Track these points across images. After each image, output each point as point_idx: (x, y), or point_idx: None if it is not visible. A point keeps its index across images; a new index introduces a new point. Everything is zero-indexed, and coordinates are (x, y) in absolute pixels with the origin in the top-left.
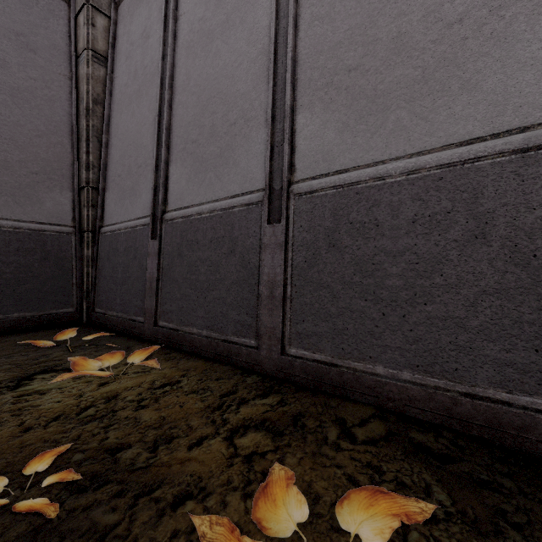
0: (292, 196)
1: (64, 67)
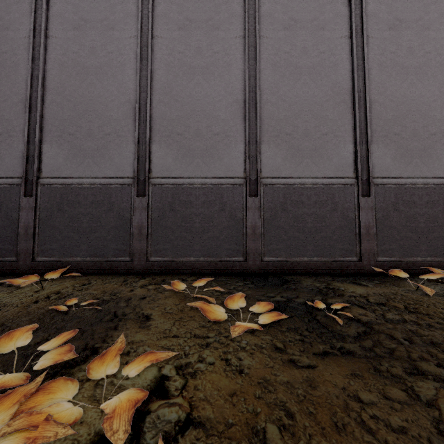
0: (151, 185)
1: None
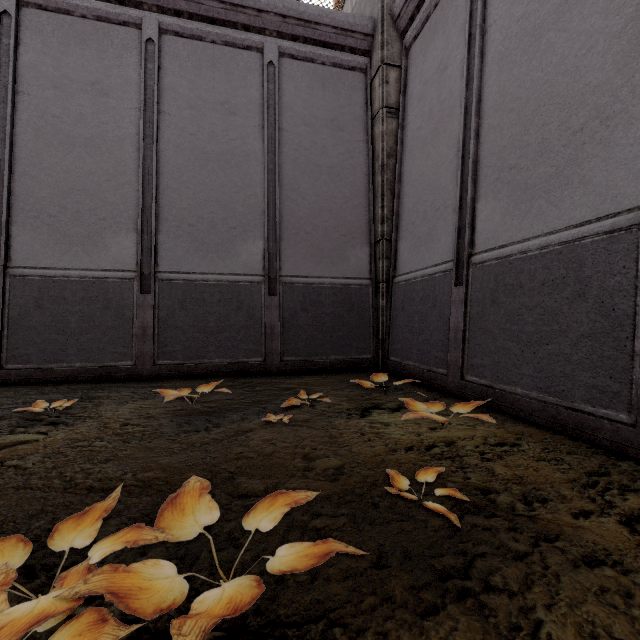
0: None
1: (362, 133)
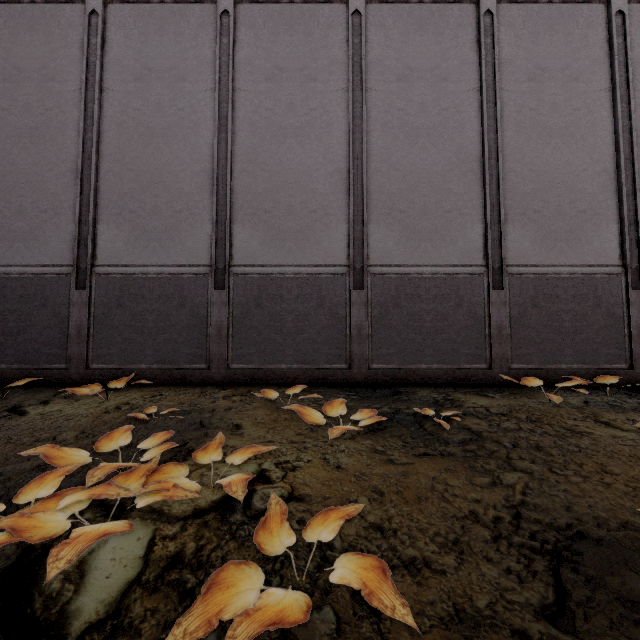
0: (232, 274)
1: None
